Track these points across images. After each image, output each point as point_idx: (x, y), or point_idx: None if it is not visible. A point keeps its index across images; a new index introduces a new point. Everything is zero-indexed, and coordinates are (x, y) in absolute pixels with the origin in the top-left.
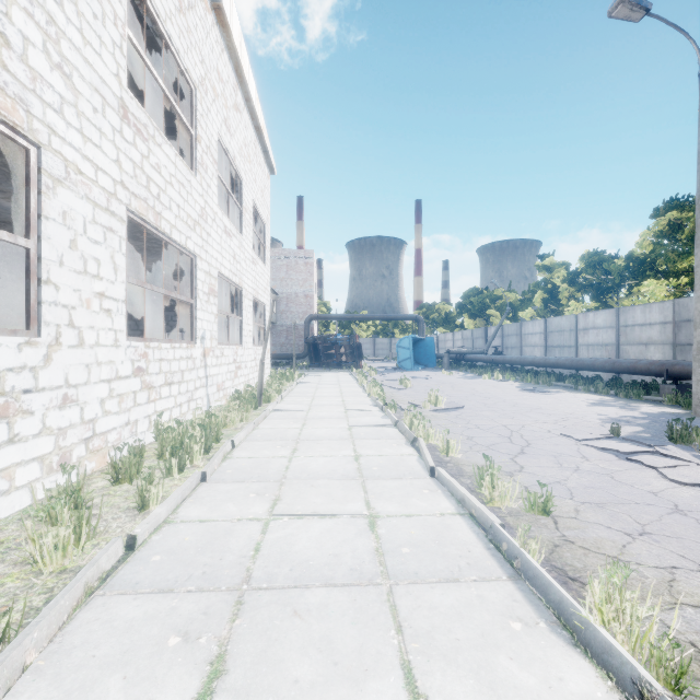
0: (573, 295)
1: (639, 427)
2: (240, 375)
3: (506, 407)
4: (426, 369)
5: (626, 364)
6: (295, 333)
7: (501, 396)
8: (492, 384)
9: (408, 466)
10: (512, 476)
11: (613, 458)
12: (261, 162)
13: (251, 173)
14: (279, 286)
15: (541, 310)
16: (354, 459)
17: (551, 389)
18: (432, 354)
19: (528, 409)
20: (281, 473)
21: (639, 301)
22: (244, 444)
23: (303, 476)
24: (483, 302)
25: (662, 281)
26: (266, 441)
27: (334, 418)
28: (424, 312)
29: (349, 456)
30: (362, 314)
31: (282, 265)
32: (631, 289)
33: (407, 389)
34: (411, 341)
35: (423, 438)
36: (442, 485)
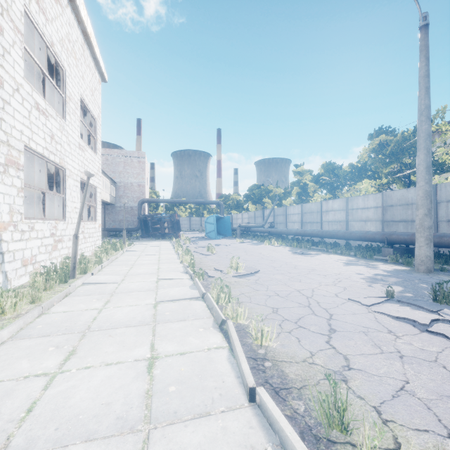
0: (315, 191)
1: (398, 286)
2: (61, 248)
3: (290, 269)
4: (225, 238)
5: (359, 234)
6: (131, 212)
7: (282, 259)
8: (272, 249)
9: (217, 376)
10: (347, 382)
11: (415, 331)
12: (91, 66)
13: (77, 69)
14: (118, 177)
15: (297, 199)
16: (147, 368)
17: (312, 252)
18: (229, 228)
19: (307, 271)
20: (8, 429)
21: (354, 194)
22: (2, 348)
23: (44, 435)
24: (261, 194)
25: (372, 181)
26: (41, 337)
27: (143, 290)
28: (223, 200)
29: (141, 361)
30: (181, 199)
31: (120, 161)
32: (350, 187)
33: (213, 255)
34: (215, 219)
35: (232, 317)
36: (269, 425)
